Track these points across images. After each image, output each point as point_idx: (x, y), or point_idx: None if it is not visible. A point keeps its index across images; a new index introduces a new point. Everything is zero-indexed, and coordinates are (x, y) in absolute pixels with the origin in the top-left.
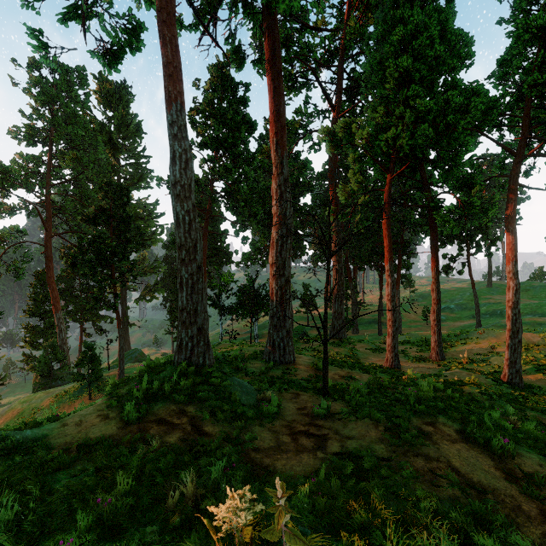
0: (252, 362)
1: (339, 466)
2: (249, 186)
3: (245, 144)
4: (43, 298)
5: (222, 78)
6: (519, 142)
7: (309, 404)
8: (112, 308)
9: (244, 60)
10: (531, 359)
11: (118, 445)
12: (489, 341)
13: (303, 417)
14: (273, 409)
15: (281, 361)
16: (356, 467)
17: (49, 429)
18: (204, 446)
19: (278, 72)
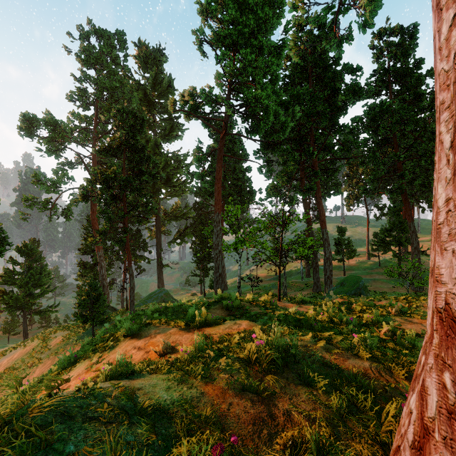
0: None
1: None
2: (274, 92)
3: (269, 25)
4: None
5: None
6: None
7: None
8: (118, 243)
9: None
10: None
11: None
12: None
13: None
14: None
15: None
16: None
17: None
18: None
19: None
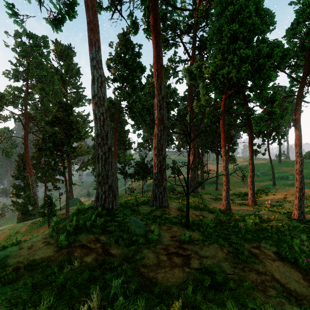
0: (143, 206)
1: (200, 278)
2: (141, 104)
3: (139, 79)
4: (23, 169)
5: (125, 41)
6: (303, 75)
7: (178, 234)
8: (62, 174)
9: (138, 28)
10: (308, 205)
11: (52, 264)
12: (282, 194)
13: (174, 242)
14: (155, 237)
15: (160, 206)
16: (212, 281)
17: (11, 251)
18: (109, 264)
19: (158, 32)
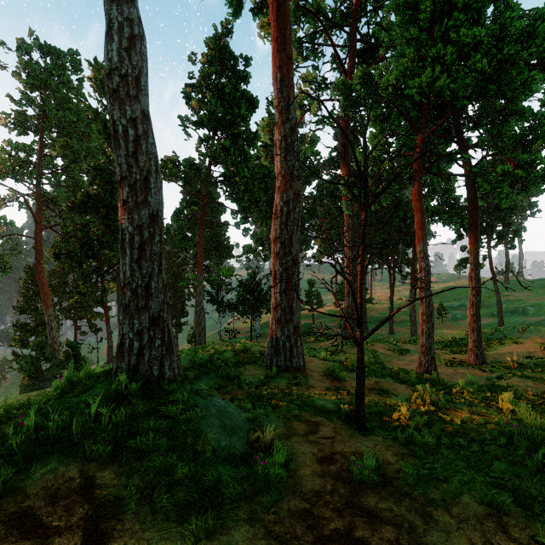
0: (249, 367)
1: None
2: (250, 170)
3: (245, 122)
4: (33, 294)
5: (220, 50)
6: None
7: (338, 448)
8: (98, 303)
9: (241, 4)
10: None
11: None
12: (534, 341)
13: (333, 485)
14: (276, 470)
15: (286, 366)
16: None
17: None
18: None
19: None
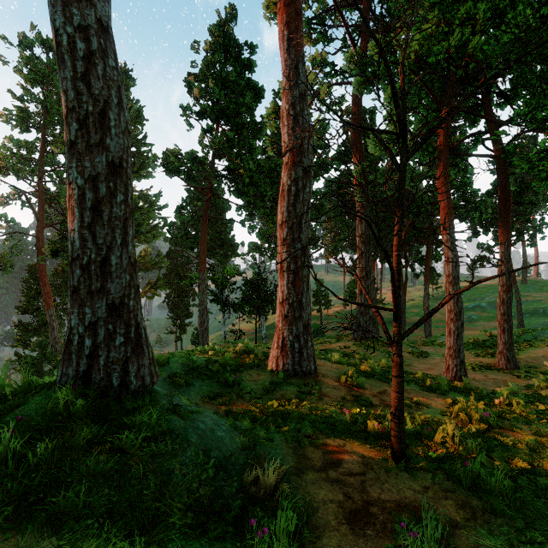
0: (252, 371)
1: None
2: (255, 163)
3: (250, 111)
4: (35, 293)
5: (224, 37)
6: None
7: (372, 494)
8: None
9: None
10: None
11: None
12: None
13: None
14: None
15: (295, 371)
16: None
17: None
18: None
19: None
